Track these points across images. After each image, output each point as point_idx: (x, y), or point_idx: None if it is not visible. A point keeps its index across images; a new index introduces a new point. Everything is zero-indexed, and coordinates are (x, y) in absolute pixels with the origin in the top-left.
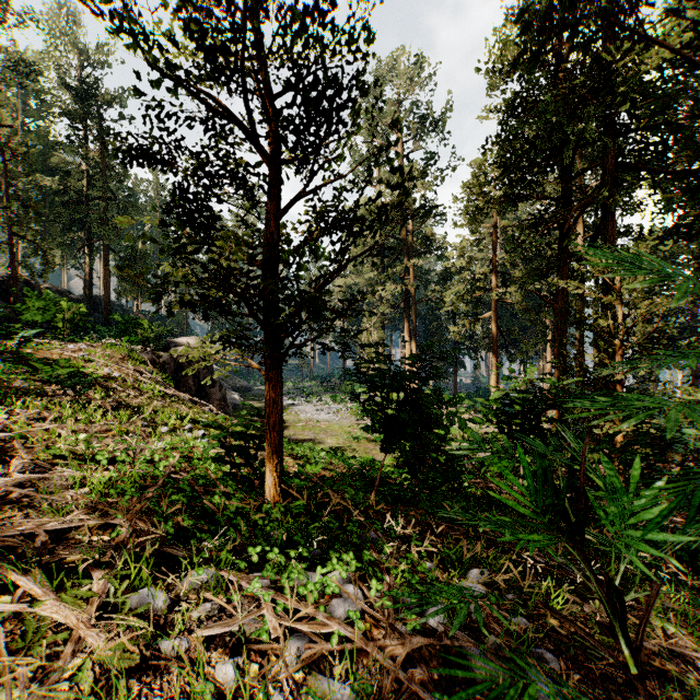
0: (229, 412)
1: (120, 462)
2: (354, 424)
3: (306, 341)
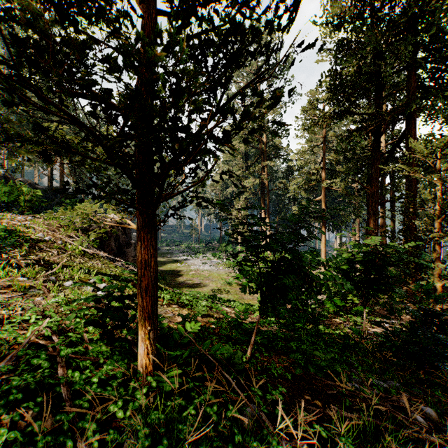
0: None
1: (0, 321)
2: (228, 273)
3: (178, 192)
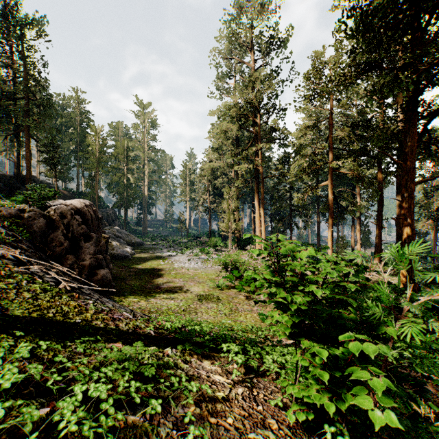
0: (104, 265)
1: None
2: (218, 272)
3: None
